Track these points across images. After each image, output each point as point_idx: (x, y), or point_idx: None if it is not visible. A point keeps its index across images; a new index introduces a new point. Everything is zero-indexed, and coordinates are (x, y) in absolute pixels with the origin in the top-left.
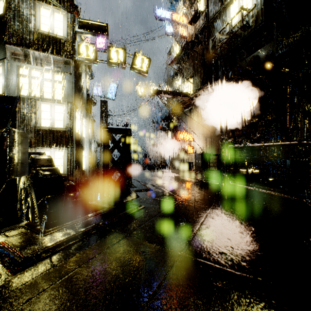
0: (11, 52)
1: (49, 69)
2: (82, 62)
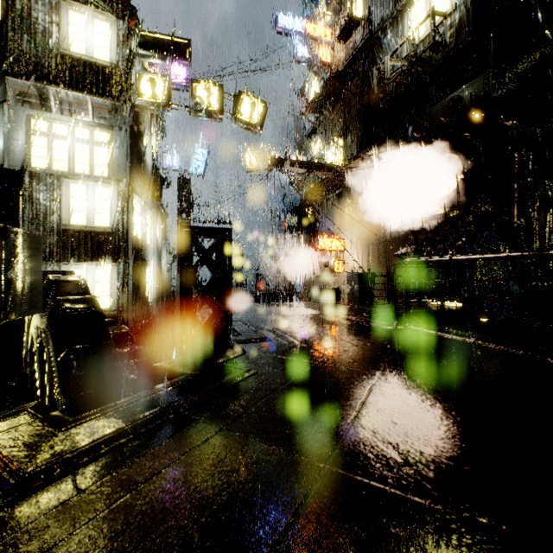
0: (16, 90)
1: (84, 122)
2: (145, 110)
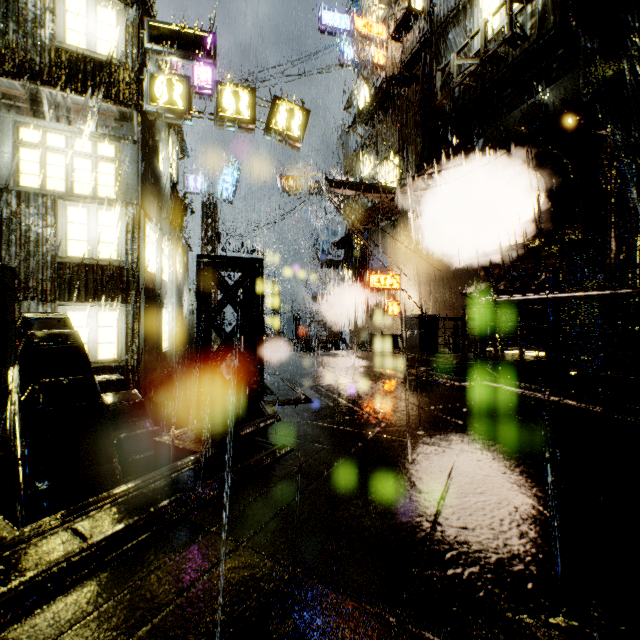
0: (0, 92)
1: (85, 131)
2: (160, 118)
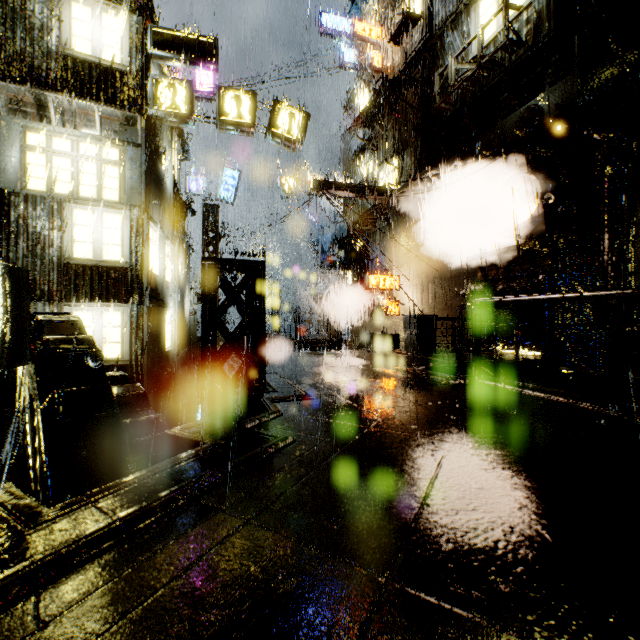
0: (8, 97)
1: (90, 135)
2: (163, 122)
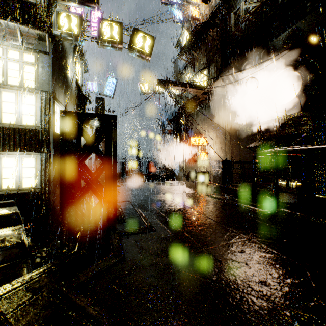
0: None
1: (15, 45)
2: (64, 39)
